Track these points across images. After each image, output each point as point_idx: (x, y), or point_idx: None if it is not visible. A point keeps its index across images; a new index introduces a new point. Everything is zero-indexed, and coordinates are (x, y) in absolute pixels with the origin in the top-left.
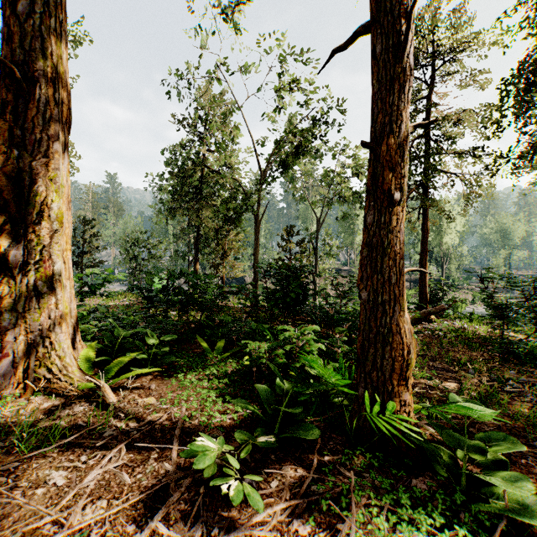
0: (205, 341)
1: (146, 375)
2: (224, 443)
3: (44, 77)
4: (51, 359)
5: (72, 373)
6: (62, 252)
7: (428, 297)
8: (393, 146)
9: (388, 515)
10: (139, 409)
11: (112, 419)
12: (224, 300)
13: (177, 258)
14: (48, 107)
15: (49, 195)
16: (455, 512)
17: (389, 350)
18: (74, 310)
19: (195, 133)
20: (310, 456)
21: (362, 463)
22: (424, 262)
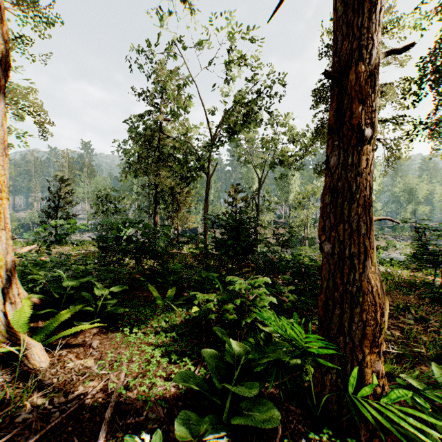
0: (158, 287)
1: (91, 328)
2: (160, 441)
3: None
4: None
5: (0, 334)
6: None
7: None
8: (364, 73)
9: None
10: (72, 375)
11: (36, 392)
12: (178, 248)
13: (139, 212)
14: None
15: None
16: None
17: (359, 312)
18: (12, 263)
19: (154, 105)
20: None
21: None
22: None
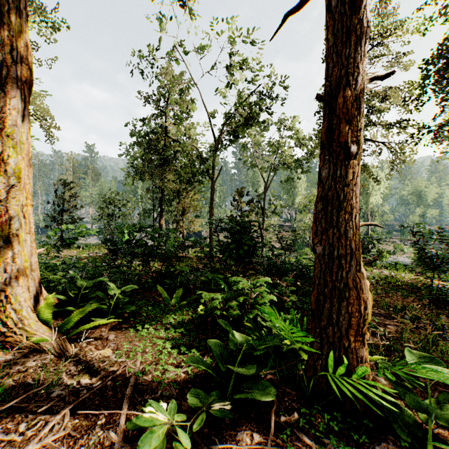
0: (166, 289)
1: (106, 324)
2: (175, 408)
3: (1, 34)
4: (7, 313)
5: (29, 326)
6: (22, 207)
7: None
8: (350, 98)
9: None
10: (94, 362)
11: (64, 375)
12: (184, 252)
13: (144, 216)
14: (6, 64)
15: (7, 150)
16: None
17: (346, 305)
18: (35, 263)
19: (159, 108)
20: (265, 417)
21: (321, 426)
22: None
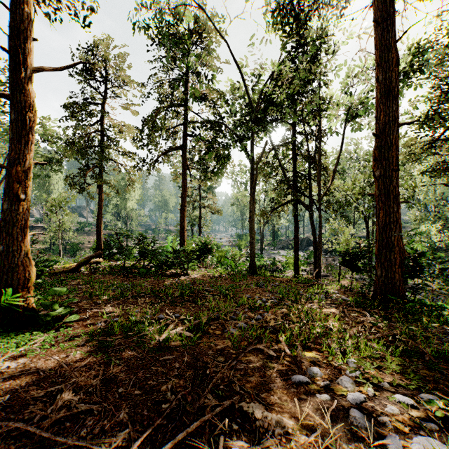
0: None
1: None
2: None
3: None
4: None
5: None
6: None
7: (103, 247)
8: (20, 171)
9: (0, 340)
10: None
11: None
12: None
13: None
14: None
15: None
16: (41, 332)
17: (17, 275)
18: None
19: None
20: None
21: None
22: (100, 222)
